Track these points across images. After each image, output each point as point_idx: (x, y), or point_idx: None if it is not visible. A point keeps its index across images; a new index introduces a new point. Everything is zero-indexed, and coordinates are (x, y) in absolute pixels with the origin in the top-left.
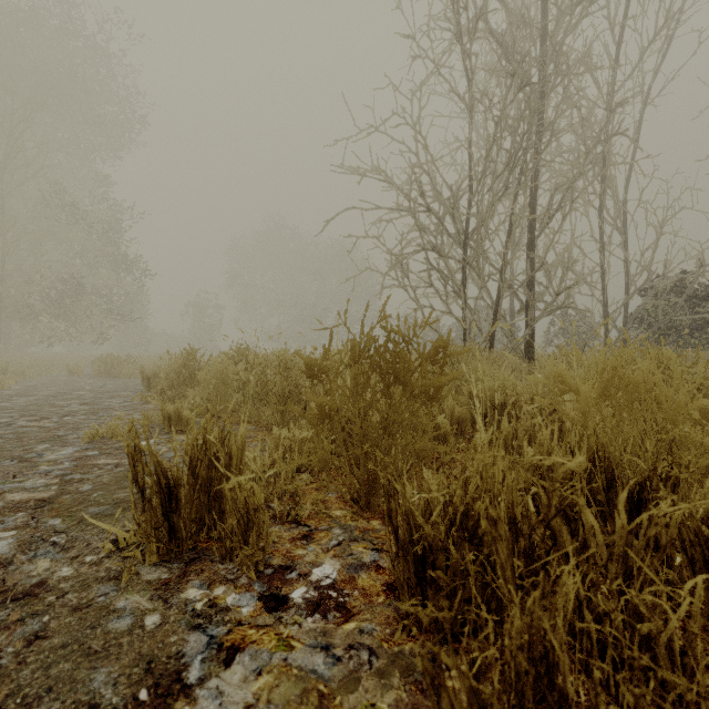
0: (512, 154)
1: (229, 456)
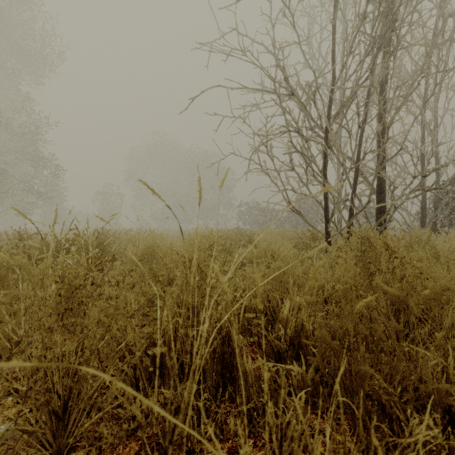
0: (374, 39)
1: None
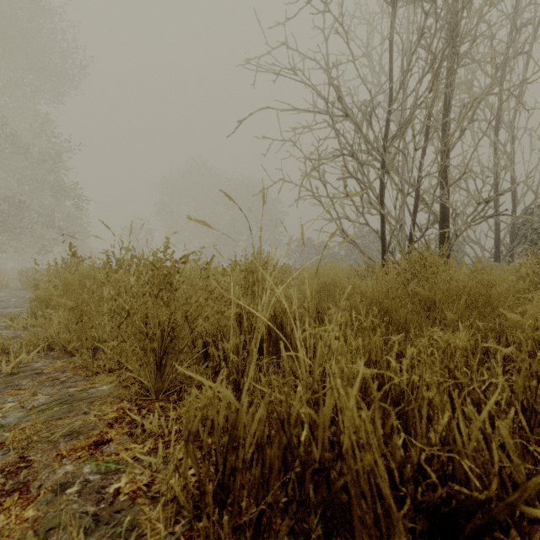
0: (435, 56)
1: None
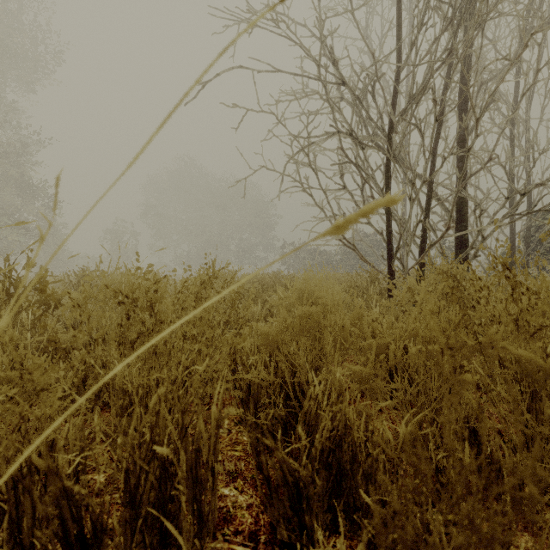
0: (455, 9)
1: None
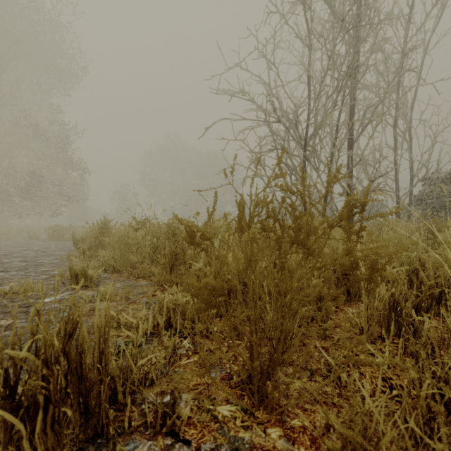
0: (339, 81)
1: (80, 354)
